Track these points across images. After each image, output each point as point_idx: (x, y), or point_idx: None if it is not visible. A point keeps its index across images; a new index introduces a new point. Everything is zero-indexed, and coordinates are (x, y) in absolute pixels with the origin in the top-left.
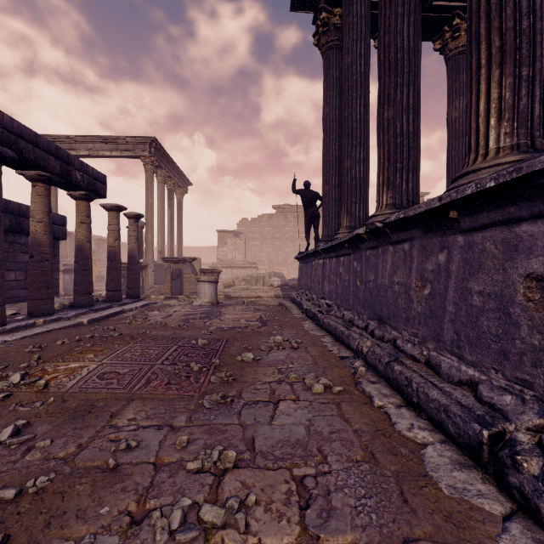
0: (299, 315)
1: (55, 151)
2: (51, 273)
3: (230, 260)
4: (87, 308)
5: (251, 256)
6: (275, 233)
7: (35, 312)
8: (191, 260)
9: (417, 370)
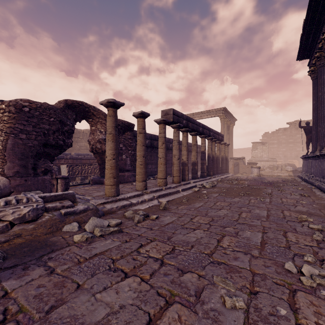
0: (300, 181)
1: (217, 133)
2: (215, 164)
3: (259, 157)
4: (220, 174)
5: (270, 154)
6: (289, 139)
7: (213, 174)
8: (243, 158)
9: (324, 185)
